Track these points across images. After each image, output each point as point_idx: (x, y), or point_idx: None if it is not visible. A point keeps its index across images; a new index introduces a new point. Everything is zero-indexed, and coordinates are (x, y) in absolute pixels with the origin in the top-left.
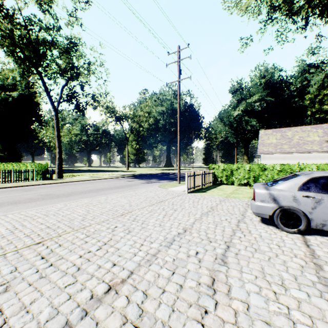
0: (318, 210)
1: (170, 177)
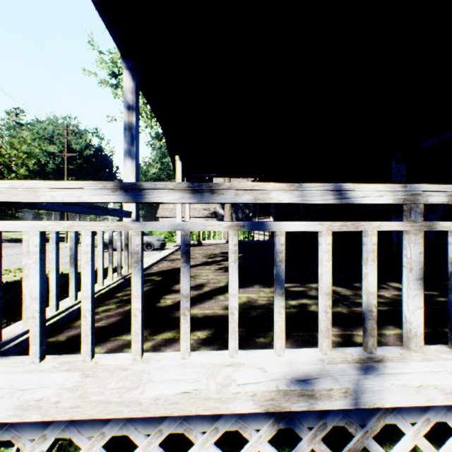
0: (114, 242)
1: (61, 240)
